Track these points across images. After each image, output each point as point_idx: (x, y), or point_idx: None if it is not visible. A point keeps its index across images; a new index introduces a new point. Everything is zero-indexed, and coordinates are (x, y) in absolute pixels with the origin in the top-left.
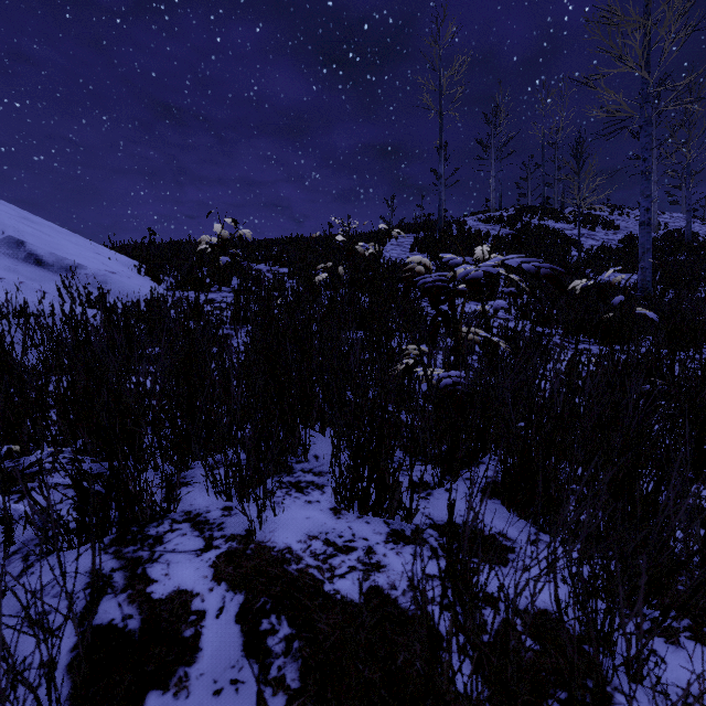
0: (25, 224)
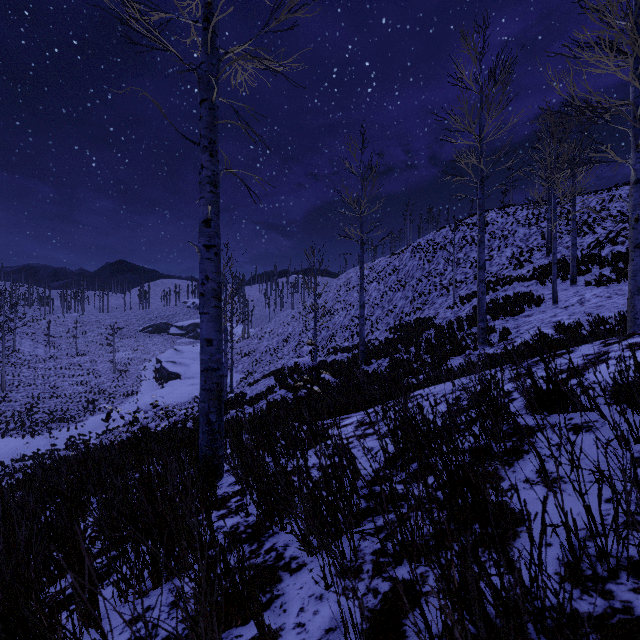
0: None
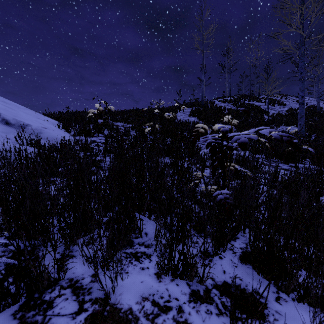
0: (2, 104)
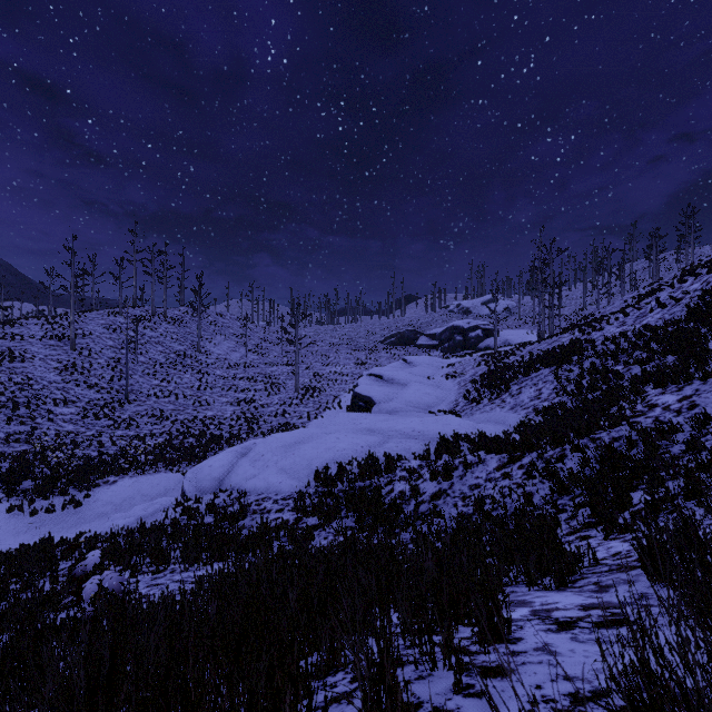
0: None
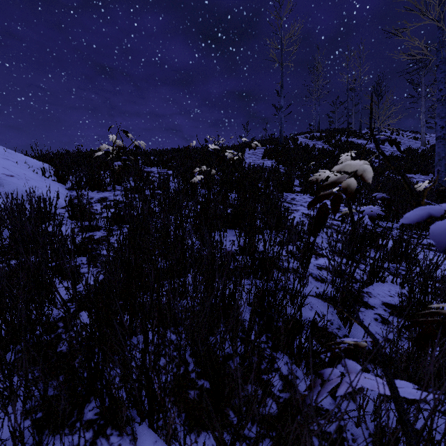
0: None
